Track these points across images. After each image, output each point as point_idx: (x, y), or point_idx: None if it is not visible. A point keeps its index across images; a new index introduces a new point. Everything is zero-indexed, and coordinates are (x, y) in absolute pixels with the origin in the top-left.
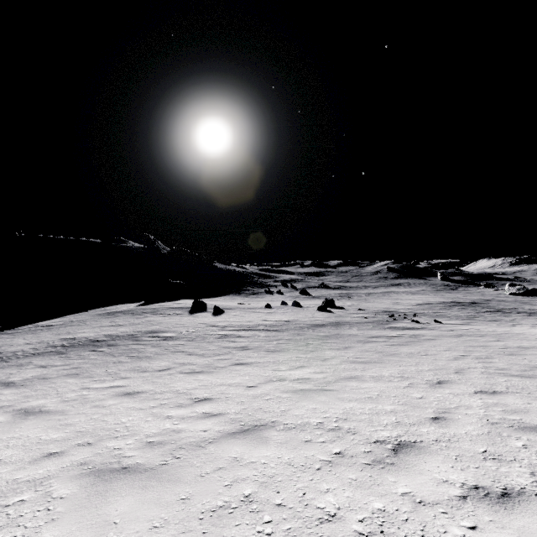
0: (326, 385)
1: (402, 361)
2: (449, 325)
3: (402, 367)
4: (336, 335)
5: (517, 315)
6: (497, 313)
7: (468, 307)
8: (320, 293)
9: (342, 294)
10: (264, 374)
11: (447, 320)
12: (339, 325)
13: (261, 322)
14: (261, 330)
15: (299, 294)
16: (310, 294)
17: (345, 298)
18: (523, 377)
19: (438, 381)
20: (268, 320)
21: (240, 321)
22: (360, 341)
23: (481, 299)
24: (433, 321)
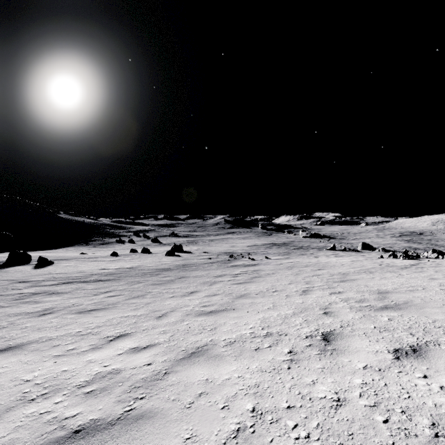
0: (146, 393)
1: (256, 303)
2: (276, 260)
3: (261, 313)
4: (182, 278)
5: (312, 250)
6: (301, 249)
7: (282, 246)
8: (170, 240)
9: (190, 241)
10: (28, 376)
11: (273, 256)
12: (185, 267)
13: (96, 271)
14: (91, 281)
15: (151, 242)
16: (161, 242)
17: (192, 244)
18: (397, 310)
19: (322, 336)
20: (107, 269)
21: (68, 273)
22: (206, 283)
23: (288, 241)
24: (264, 258)
